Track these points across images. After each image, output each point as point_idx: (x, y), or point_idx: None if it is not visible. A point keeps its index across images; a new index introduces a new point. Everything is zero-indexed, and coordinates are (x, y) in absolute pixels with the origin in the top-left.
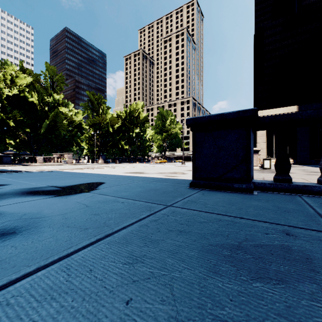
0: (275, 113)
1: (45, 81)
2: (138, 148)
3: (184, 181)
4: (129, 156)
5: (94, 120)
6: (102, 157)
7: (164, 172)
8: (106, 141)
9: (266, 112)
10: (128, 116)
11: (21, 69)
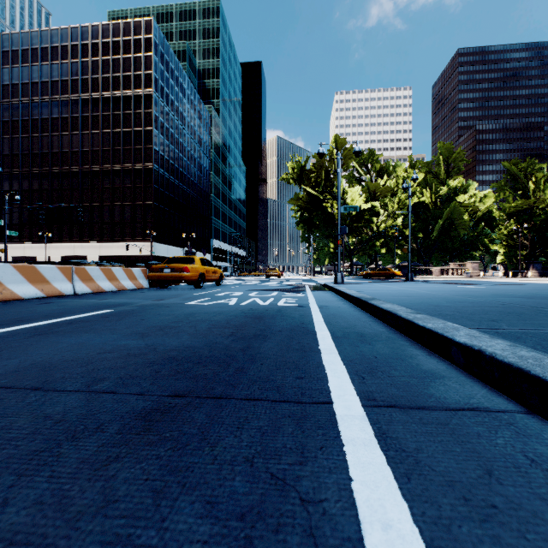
0: None
1: (437, 168)
2: None
3: None
4: None
5: (518, 206)
6: (535, 267)
7: None
8: (544, 236)
9: None
10: None
11: (411, 165)
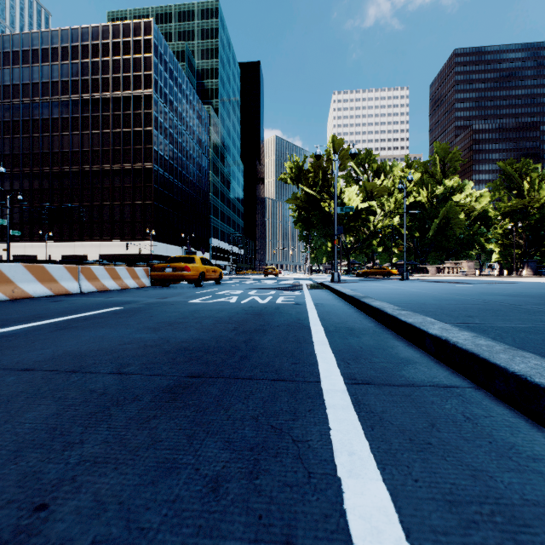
0: None
1: (433, 168)
2: None
3: None
4: None
5: (512, 205)
6: (530, 265)
7: None
8: (538, 235)
9: None
10: None
11: (407, 165)
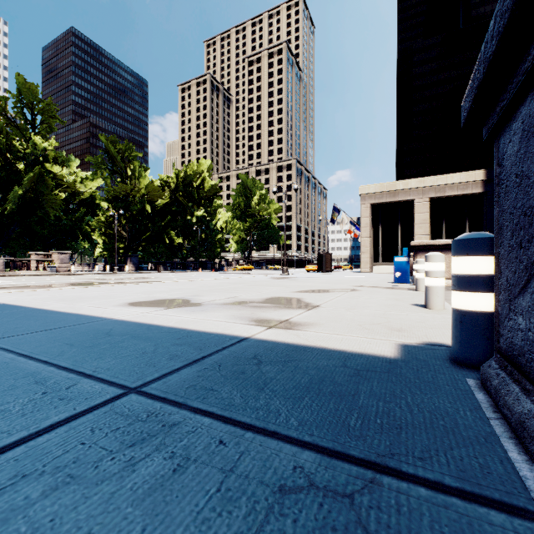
0: (447, 182)
1: (17, 112)
2: (201, 244)
3: (371, 393)
4: (185, 259)
5: (116, 190)
6: (133, 260)
7: (250, 301)
8: (140, 230)
9: (430, 180)
10: (181, 185)
11: None
